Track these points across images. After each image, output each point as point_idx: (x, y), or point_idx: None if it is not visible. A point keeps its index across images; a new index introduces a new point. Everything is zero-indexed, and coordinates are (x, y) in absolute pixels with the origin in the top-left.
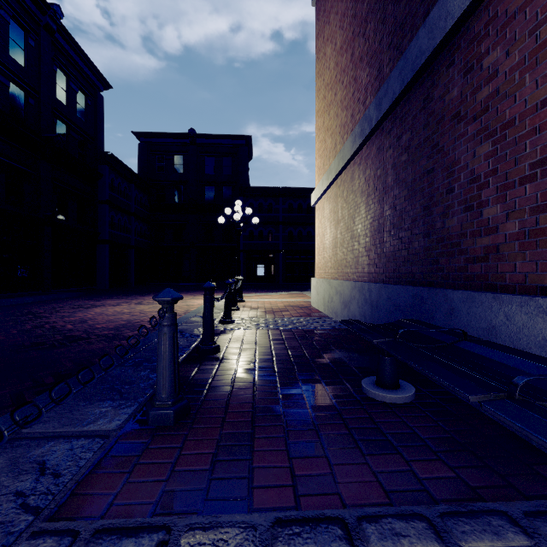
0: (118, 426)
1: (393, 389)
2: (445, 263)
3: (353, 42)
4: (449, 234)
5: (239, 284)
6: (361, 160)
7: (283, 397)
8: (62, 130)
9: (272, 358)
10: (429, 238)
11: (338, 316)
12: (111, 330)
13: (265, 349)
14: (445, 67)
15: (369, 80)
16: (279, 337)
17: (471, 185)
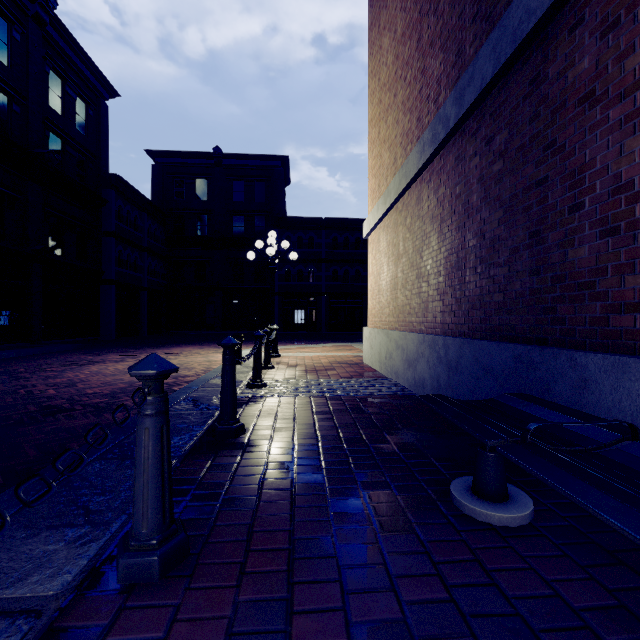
0: (64, 587)
1: (500, 501)
2: (568, 312)
3: (420, 24)
4: (574, 270)
5: (273, 334)
6: (432, 175)
7: (335, 515)
8: (57, 145)
9: (316, 443)
10: (539, 276)
11: (400, 378)
12: (105, 397)
13: (307, 428)
14: (568, 30)
15: (444, 69)
16: (325, 408)
17: (615, 197)
